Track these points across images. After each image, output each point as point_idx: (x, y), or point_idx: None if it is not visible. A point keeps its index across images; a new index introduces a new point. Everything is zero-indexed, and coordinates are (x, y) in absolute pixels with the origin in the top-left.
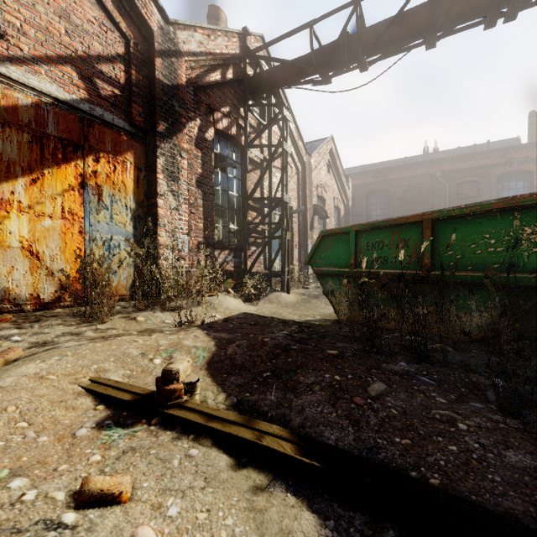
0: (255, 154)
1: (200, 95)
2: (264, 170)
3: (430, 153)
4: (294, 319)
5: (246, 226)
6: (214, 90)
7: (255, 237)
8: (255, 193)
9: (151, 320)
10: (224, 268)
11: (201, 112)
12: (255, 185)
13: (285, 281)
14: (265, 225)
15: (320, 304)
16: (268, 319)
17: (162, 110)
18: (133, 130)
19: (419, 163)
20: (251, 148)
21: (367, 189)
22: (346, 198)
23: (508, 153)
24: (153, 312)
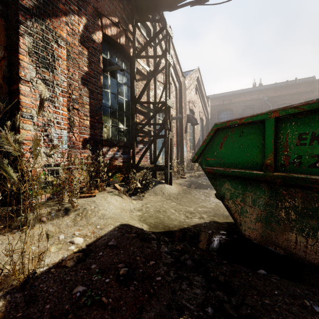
0: (142, 66)
1: None
2: (150, 77)
3: (257, 87)
4: (181, 221)
5: (134, 126)
6: None
7: (142, 136)
8: (142, 99)
9: None
10: (113, 163)
11: (88, 12)
12: (142, 90)
13: (168, 174)
14: (151, 127)
15: (199, 196)
16: (152, 250)
17: None
18: None
19: (252, 91)
20: (138, 58)
21: (218, 108)
22: (206, 113)
23: (311, 85)
24: None
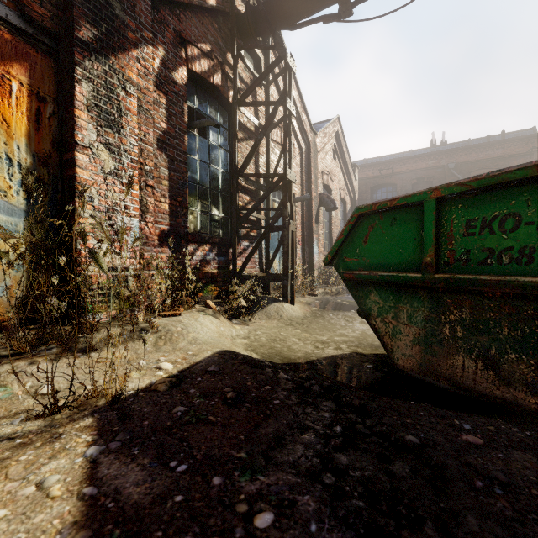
0: (247, 117)
1: (165, 13)
2: (260, 136)
3: (438, 146)
4: (308, 353)
5: (234, 213)
6: (187, 13)
7: (247, 228)
8: (248, 170)
9: (8, 386)
10: (203, 269)
11: (166, 39)
12: (247, 157)
13: (288, 287)
14: (261, 213)
15: (337, 321)
16: (267, 376)
17: (87, 4)
18: (29, 29)
19: (429, 154)
20: (242, 106)
21: (372, 183)
22: (352, 190)
23: (529, 143)
24: (31, 362)
